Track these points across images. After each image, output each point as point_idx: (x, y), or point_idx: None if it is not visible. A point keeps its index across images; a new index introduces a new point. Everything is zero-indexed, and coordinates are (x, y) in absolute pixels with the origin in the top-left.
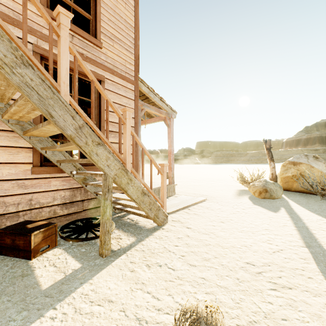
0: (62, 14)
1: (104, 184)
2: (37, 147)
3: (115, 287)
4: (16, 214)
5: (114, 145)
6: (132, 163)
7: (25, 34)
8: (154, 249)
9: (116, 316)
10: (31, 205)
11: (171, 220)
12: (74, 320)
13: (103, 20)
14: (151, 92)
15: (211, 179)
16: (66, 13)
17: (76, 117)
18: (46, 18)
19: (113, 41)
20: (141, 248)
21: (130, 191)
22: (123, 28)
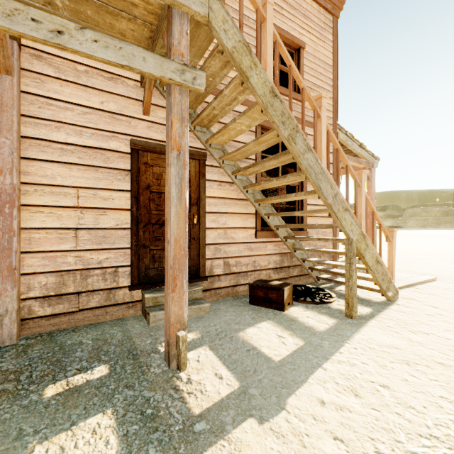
0: (322, 97)
1: (347, 248)
2: (262, 213)
3: (390, 340)
4: (246, 274)
5: (314, 207)
6: (330, 228)
7: (304, 125)
8: (404, 320)
9: (413, 357)
10: (255, 267)
11: (401, 297)
12: (374, 352)
13: (304, 71)
14: (349, 139)
15: (421, 252)
16: (325, 96)
17: (332, 187)
18: (313, 105)
19: (313, 90)
20: (387, 317)
21: (366, 257)
22: (322, 72)
